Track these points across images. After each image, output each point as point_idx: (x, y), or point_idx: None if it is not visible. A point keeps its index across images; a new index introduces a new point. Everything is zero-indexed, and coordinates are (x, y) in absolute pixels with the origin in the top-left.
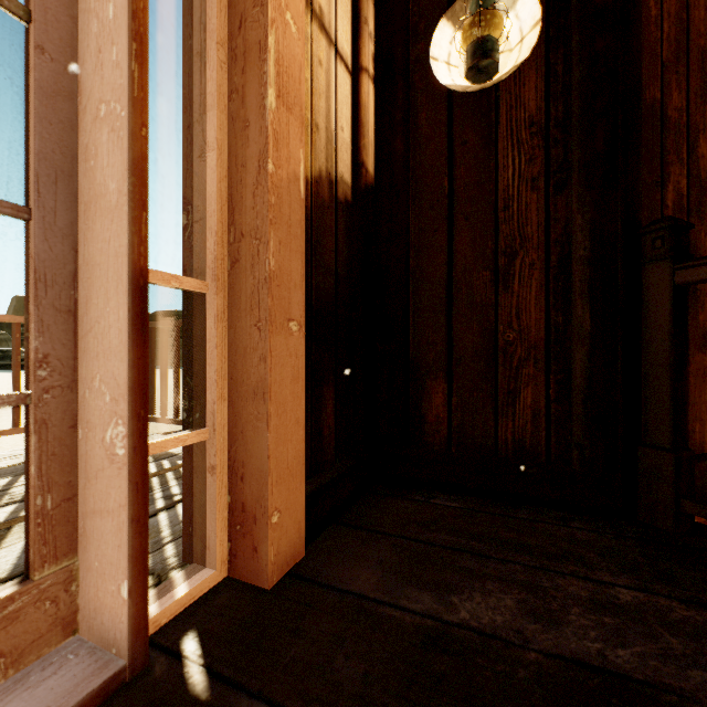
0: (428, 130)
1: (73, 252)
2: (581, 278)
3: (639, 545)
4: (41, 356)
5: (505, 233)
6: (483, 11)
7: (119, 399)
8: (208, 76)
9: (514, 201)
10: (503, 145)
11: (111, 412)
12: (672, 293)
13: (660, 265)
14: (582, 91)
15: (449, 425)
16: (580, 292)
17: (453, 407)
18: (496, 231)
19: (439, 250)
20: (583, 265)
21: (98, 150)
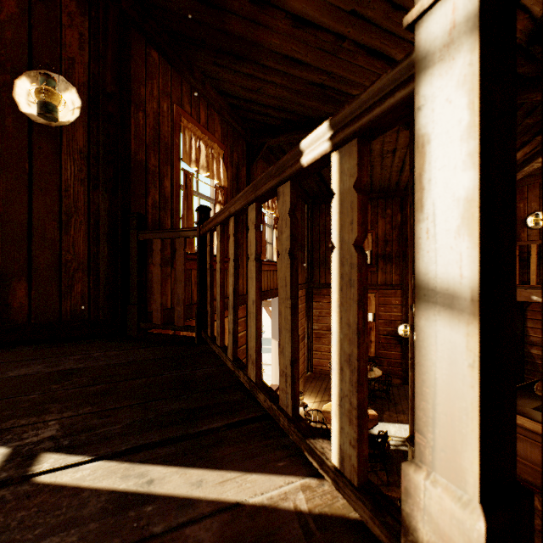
0: (14, 131)
1: None
2: (103, 232)
3: (119, 342)
4: None
5: (66, 204)
6: (47, 89)
7: None
8: None
9: (71, 188)
10: (65, 157)
11: None
12: (137, 243)
13: (134, 231)
14: (104, 148)
15: (30, 307)
16: (103, 238)
17: (33, 296)
18: (61, 201)
19: (22, 204)
20: (104, 227)
21: None
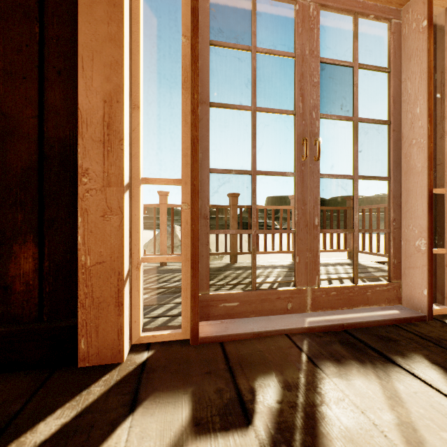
0: None
1: (400, 187)
2: None
3: None
4: (393, 219)
5: None
6: None
7: (422, 232)
8: (445, 104)
9: None
10: None
11: (417, 236)
12: None
13: None
14: None
15: None
16: None
17: None
18: None
19: None
20: None
21: (411, 154)
